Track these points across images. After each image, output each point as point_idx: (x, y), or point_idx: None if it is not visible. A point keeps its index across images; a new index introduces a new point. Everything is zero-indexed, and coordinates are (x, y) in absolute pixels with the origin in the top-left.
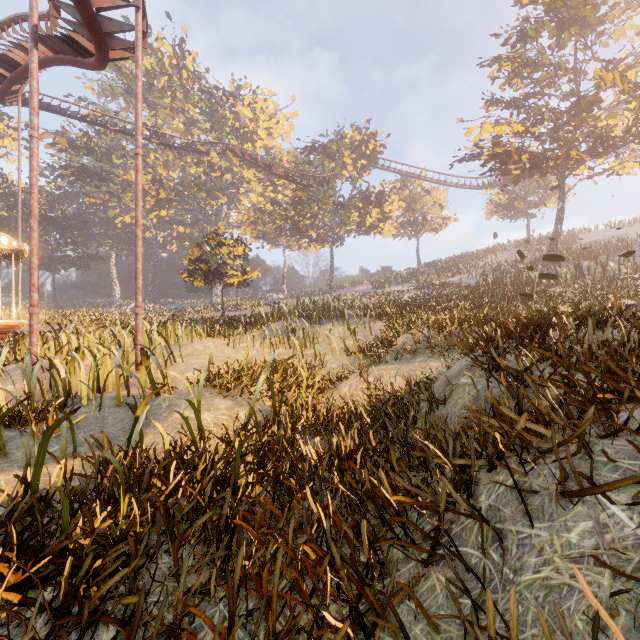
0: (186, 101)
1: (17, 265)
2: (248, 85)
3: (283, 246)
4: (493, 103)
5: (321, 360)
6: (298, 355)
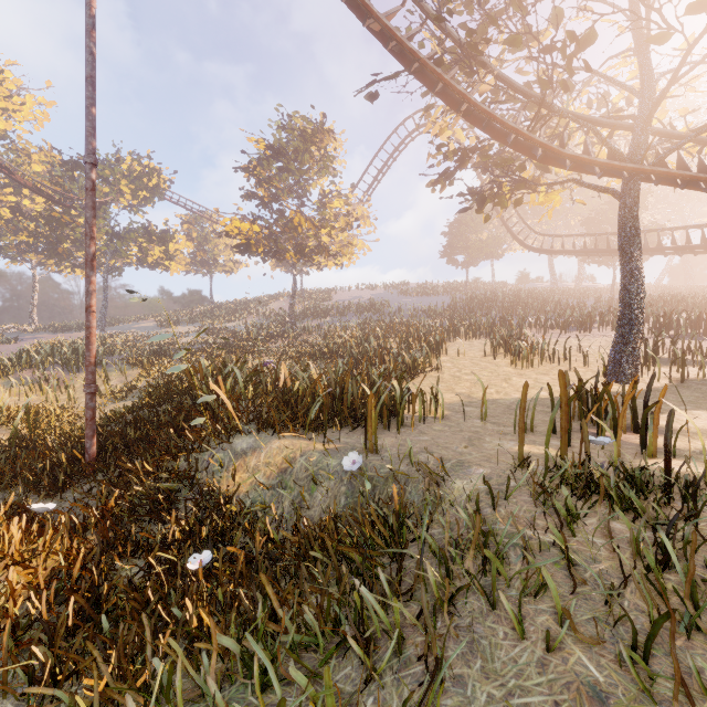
0: None
1: None
2: None
3: (32, 264)
4: (248, 198)
5: (76, 403)
6: (52, 400)
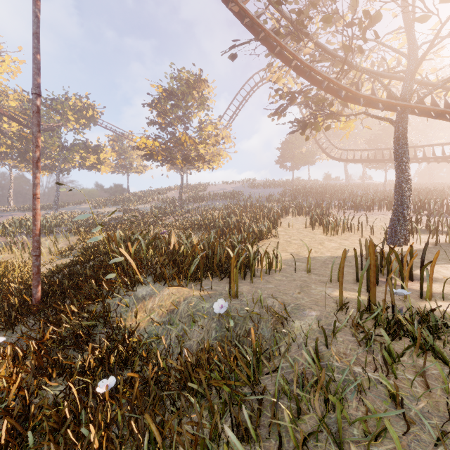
0: None
1: None
2: None
3: (9, 166)
4: (151, 124)
5: None
6: (18, 257)
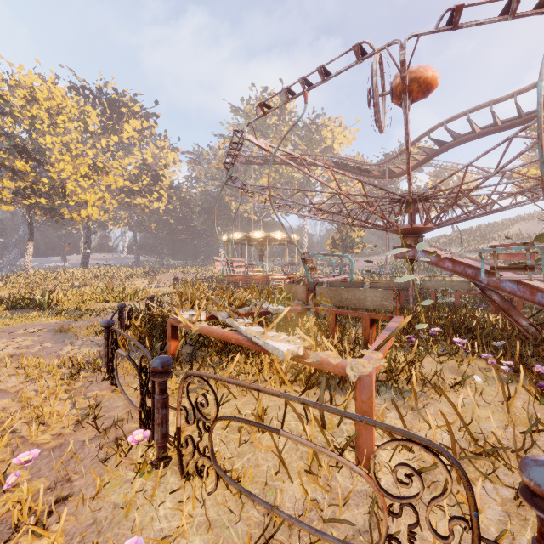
0: (291, 133)
1: (283, 248)
2: (333, 119)
3: None
4: (533, 149)
5: None
6: None
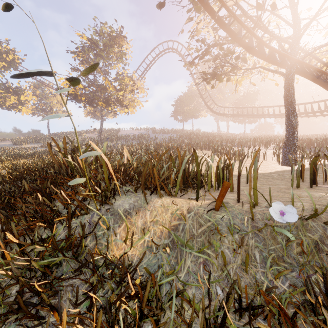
0: None
1: None
2: None
3: None
4: (74, 70)
5: None
6: None
